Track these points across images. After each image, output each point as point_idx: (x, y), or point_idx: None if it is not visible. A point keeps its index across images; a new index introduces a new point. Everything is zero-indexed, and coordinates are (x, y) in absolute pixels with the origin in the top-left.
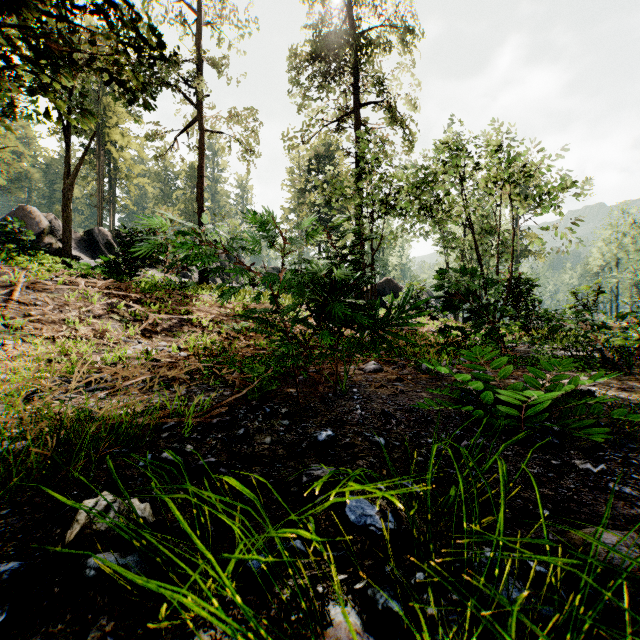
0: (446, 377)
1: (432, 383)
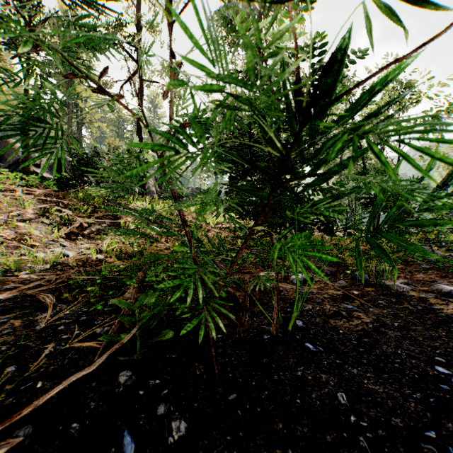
0: (402, 292)
1: (397, 305)
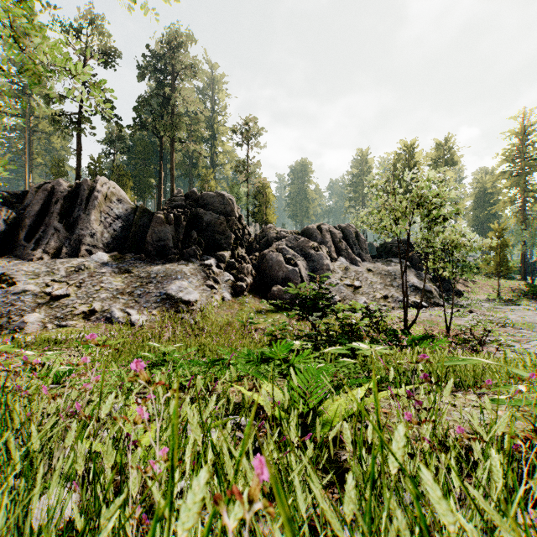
0: None
1: None
